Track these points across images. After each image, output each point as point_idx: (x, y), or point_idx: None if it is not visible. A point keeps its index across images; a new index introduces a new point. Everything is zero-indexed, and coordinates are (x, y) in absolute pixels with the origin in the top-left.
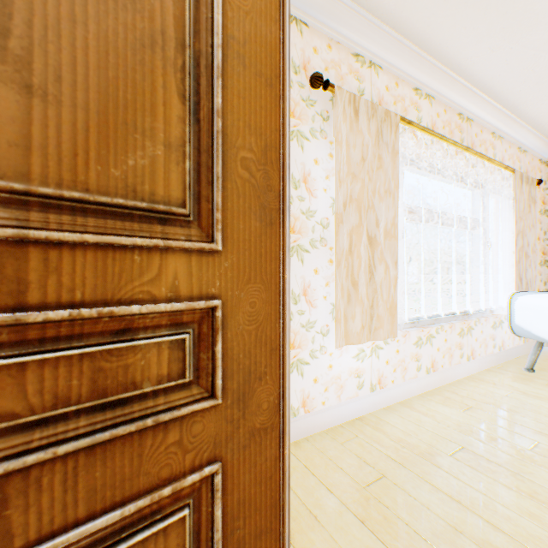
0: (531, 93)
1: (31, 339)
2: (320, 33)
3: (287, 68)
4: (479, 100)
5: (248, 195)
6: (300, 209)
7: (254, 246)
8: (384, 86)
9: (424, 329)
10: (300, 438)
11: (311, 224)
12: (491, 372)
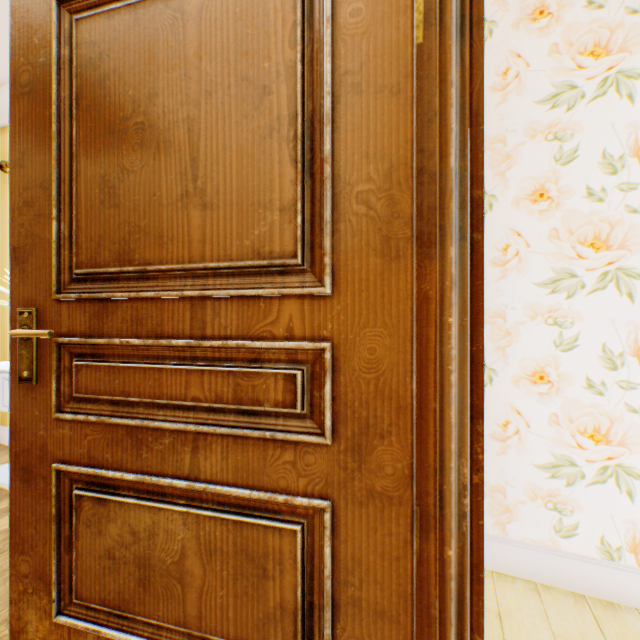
0: None
1: (209, 357)
2: None
3: (452, 43)
4: None
5: (365, 231)
6: (623, 205)
7: (373, 285)
8: None
9: None
10: (624, 604)
11: None
12: None
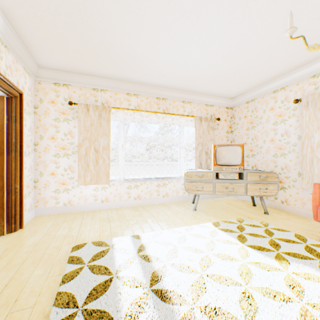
0: (188, 86)
1: None
2: (77, 86)
3: (14, 123)
4: (166, 91)
5: None
6: (68, 142)
7: None
8: (109, 96)
9: (133, 182)
10: (68, 212)
11: (73, 147)
12: (176, 202)
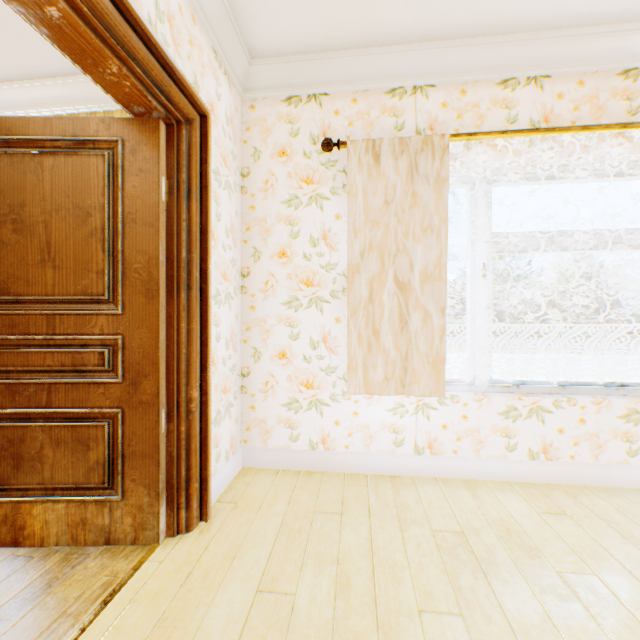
0: None
1: (59, 344)
2: (343, 94)
3: (184, 202)
4: None
5: (139, 285)
6: (319, 264)
7: (143, 310)
8: (438, 104)
9: (523, 397)
10: (319, 471)
11: (332, 277)
12: None
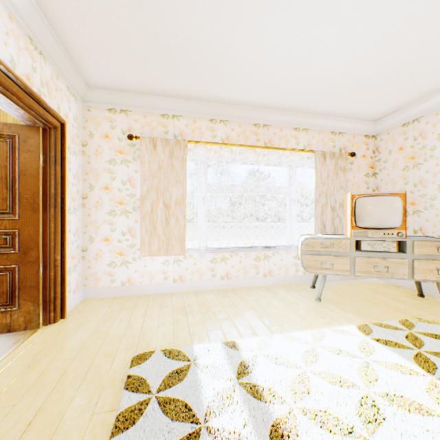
0: (304, 104)
1: None
2: (139, 112)
3: (53, 166)
4: (270, 113)
5: (28, 205)
6: (127, 194)
7: (30, 217)
8: (184, 125)
9: (219, 253)
10: (127, 296)
11: (133, 200)
12: (285, 286)
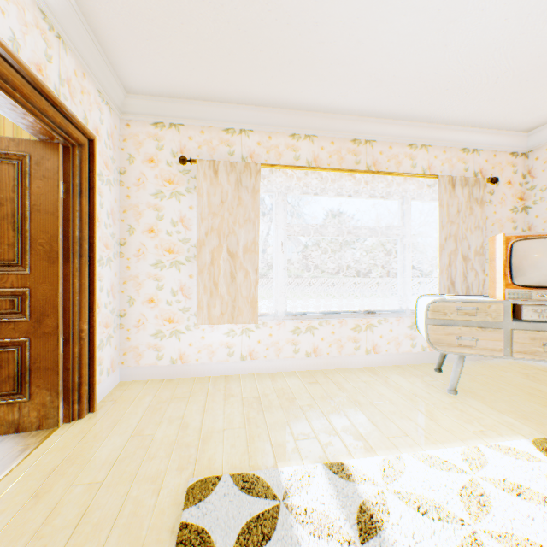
0: (427, 108)
1: None
2: (195, 126)
3: (78, 199)
4: (375, 124)
5: (43, 254)
6: (178, 238)
7: (46, 271)
8: (255, 143)
9: (303, 321)
10: (178, 378)
11: (187, 247)
12: (397, 367)
